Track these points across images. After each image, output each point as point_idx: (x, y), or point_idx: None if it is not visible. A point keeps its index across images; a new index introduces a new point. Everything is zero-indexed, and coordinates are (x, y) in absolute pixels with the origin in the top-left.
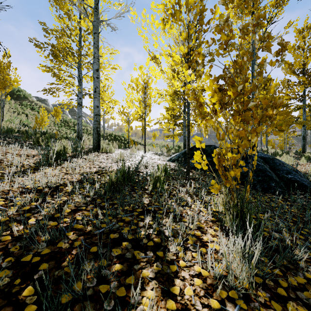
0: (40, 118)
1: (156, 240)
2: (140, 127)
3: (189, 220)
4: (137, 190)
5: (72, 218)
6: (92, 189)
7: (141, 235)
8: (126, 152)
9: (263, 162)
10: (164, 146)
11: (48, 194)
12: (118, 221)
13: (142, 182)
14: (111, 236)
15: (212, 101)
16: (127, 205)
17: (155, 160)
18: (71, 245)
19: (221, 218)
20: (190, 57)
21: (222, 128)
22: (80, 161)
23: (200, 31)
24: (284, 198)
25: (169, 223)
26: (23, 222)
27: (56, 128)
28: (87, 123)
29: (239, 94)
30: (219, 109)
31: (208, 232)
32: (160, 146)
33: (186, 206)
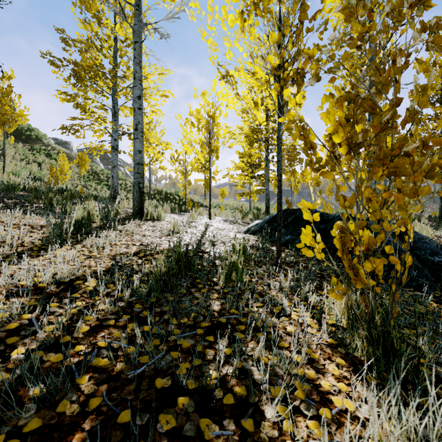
0: (58, 169)
1: (239, 391)
2: (201, 180)
3: (293, 347)
4: (201, 286)
5: (90, 344)
6: (127, 285)
7: (211, 381)
8: (182, 219)
9: (392, 235)
10: (236, 208)
11: (55, 296)
12: (171, 348)
13: (208, 270)
14: (156, 384)
15: (335, 141)
16: (184, 316)
17: (226, 232)
18: (83, 406)
19: (345, 341)
20: (283, 73)
21: (351, 188)
22: (113, 234)
23: (302, 31)
24: (434, 296)
25: (258, 353)
26: (2, 356)
27: (81, 183)
28: (127, 175)
29: (384, 128)
30: (348, 154)
31: (328, 369)
32: (230, 208)
33: (283, 315)
